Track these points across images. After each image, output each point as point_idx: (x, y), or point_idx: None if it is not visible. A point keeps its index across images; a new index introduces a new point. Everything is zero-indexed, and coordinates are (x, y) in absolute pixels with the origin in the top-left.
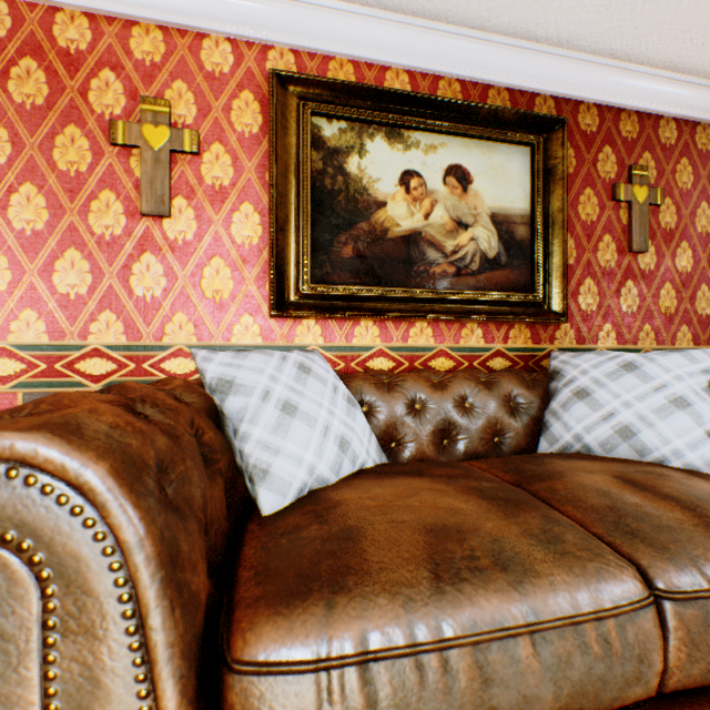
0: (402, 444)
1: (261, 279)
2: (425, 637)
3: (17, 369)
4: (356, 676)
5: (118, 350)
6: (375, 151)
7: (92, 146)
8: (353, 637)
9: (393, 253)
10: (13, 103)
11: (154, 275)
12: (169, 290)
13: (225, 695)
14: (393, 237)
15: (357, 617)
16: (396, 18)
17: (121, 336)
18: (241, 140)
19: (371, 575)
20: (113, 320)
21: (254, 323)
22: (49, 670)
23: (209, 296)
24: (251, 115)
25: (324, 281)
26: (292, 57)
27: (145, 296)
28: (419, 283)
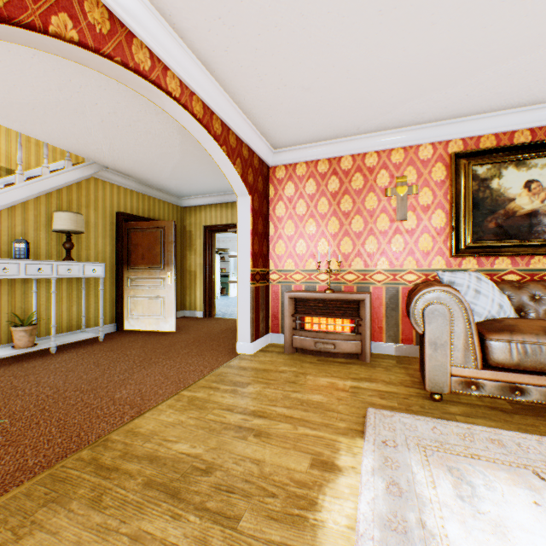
0: (526, 313)
1: (445, 241)
2: (541, 341)
3: (353, 278)
4: (520, 345)
5: (386, 271)
6: (507, 174)
7: (377, 199)
8: (518, 338)
9: (518, 223)
10: (352, 189)
11: (399, 243)
12: (405, 248)
13: (484, 344)
14: (518, 215)
15: (519, 335)
16: (521, 109)
17: (387, 266)
18: (435, 184)
19: (521, 330)
20: (384, 260)
21: (441, 260)
22: (451, 328)
23: (421, 250)
24: (440, 172)
25: (477, 239)
26: (460, 142)
27: (396, 251)
28: (536, 236)
